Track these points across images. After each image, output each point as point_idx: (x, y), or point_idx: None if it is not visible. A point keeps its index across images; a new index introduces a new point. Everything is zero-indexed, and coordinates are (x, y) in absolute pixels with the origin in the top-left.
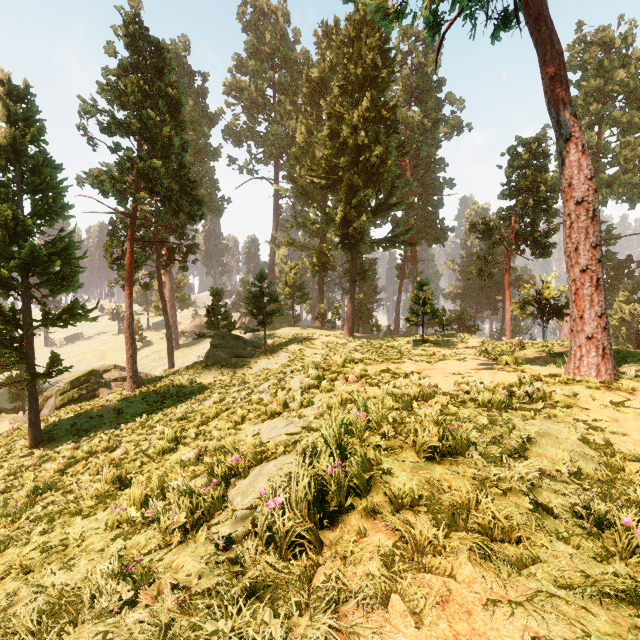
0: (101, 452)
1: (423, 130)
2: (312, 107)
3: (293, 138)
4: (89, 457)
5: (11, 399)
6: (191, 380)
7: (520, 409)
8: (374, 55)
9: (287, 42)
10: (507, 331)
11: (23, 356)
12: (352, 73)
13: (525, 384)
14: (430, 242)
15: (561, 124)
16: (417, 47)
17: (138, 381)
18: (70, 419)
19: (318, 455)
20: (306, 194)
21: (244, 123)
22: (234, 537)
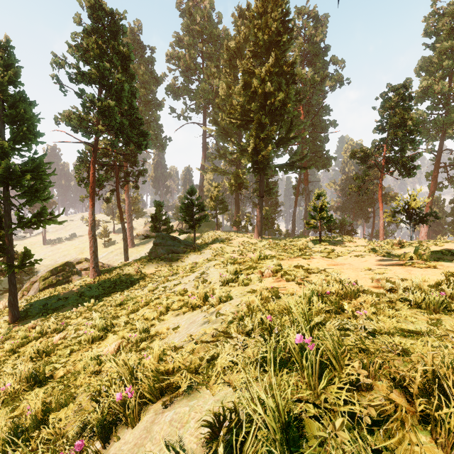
0: (50, 333)
1: (314, 83)
2: (230, 69)
3: (216, 93)
4: (41, 337)
5: None
6: (137, 270)
7: None
8: (277, 24)
9: (212, 23)
10: (380, 234)
11: (5, 251)
12: (261, 39)
13: None
14: (318, 168)
15: None
16: (309, 22)
17: (99, 271)
18: (43, 300)
19: (241, 423)
20: (226, 133)
21: (181, 83)
22: None
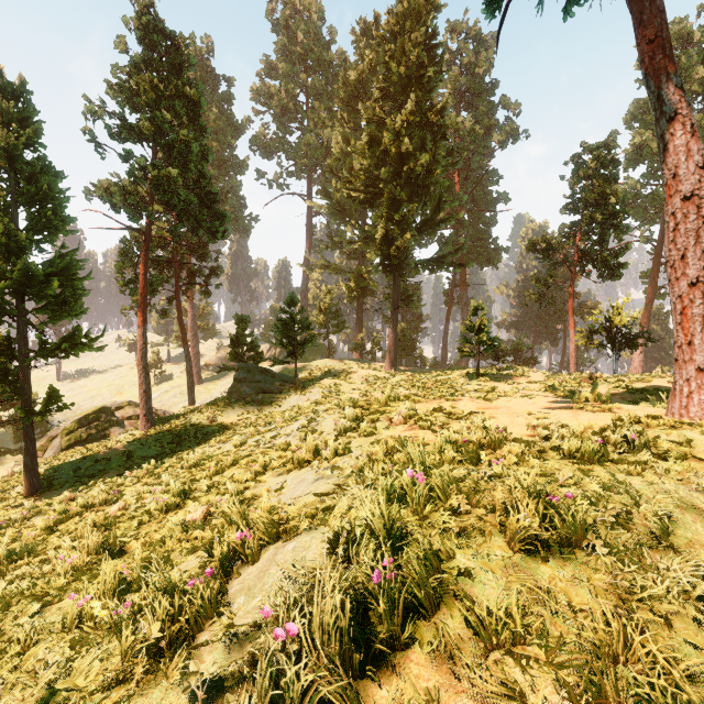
0: (99, 505)
1: (474, 138)
2: (349, 114)
3: (328, 149)
4: (85, 511)
5: (16, 439)
6: (211, 419)
7: (619, 461)
8: (419, 51)
9: (321, 42)
10: (571, 364)
11: (19, 391)
12: (394, 72)
13: (621, 428)
14: (482, 264)
15: (663, 99)
16: (467, 45)
17: (152, 420)
18: (73, 463)
19: (357, 538)
20: (343, 211)
21: (274, 133)
22: (224, 677)
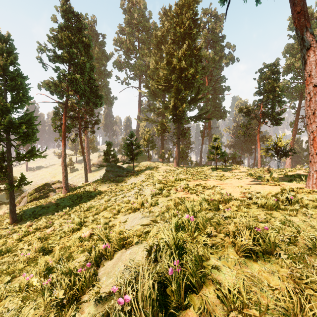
0: (42, 228)
1: (214, 61)
2: (158, 50)
3: (148, 66)
4: (36, 231)
5: (7, 197)
6: (95, 188)
7: (285, 209)
8: (189, 22)
9: (145, 18)
10: (258, 163)
11: (7, 176)
12: (178, 31)
13: (285, 193)
14: (218, 118)
15: (304, 40)
16: (211, 19)
17: (68, 189)
18: (32, 209)
19: (161, 249)
20: (155, 94)
21: (123, 59)
22: None
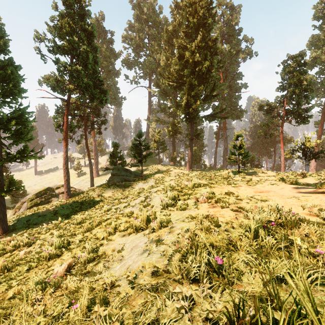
0: (22, 246)
1: (230, 56)
2: (169, 47)
3: (158, 64)
4: (15, 249)
5: (11, 202)
6: (98, 194)
7: None
8: (204, 10)
9: (155, 13)
10: (282, 167)
11: None
12: (191, 22)
13: None
14: (234, 118)
15: None
16: (226, 11)
17: (70, 194)
18: (27, 216)
19: None
20: (165, 93)
21: (133, 57)
22: None
